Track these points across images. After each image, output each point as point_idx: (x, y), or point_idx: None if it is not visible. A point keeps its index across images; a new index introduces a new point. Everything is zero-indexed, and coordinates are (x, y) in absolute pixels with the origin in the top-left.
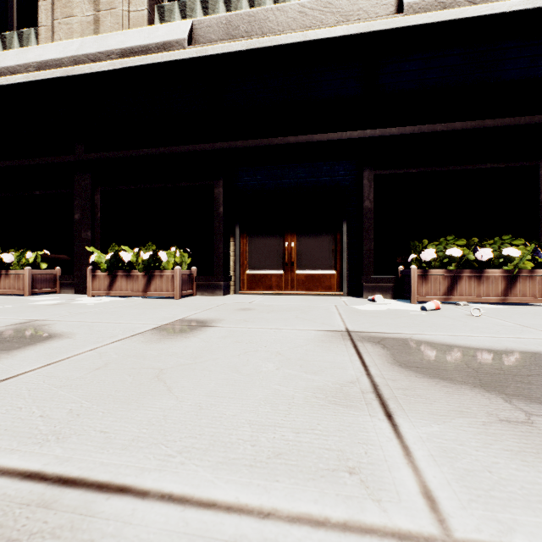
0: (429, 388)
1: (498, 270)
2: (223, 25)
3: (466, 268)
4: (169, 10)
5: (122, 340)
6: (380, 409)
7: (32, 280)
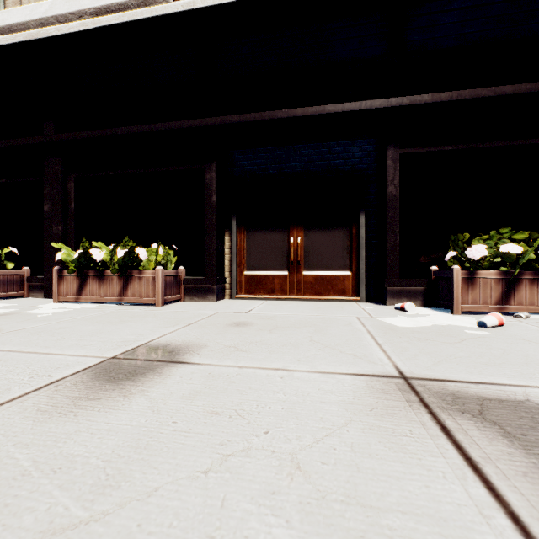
0: None
1: None
2: None
3: (524, 268)
4: None
5: (3, 406)
6: None
7: None
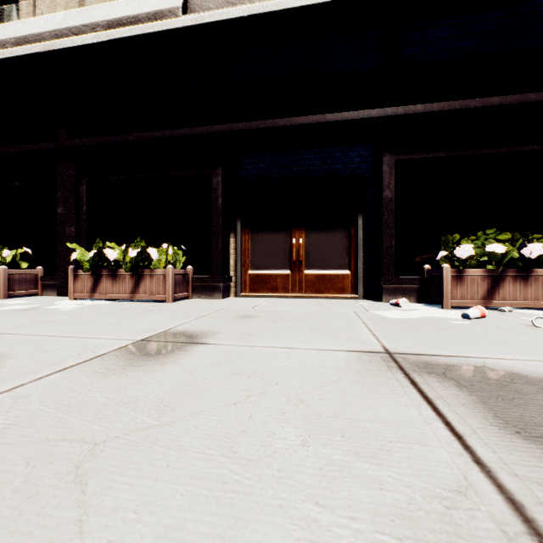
0: None
1: None
2: None
3: (508, 266)
4: None
5: (67, 370)
6: None
7: (9, 281)
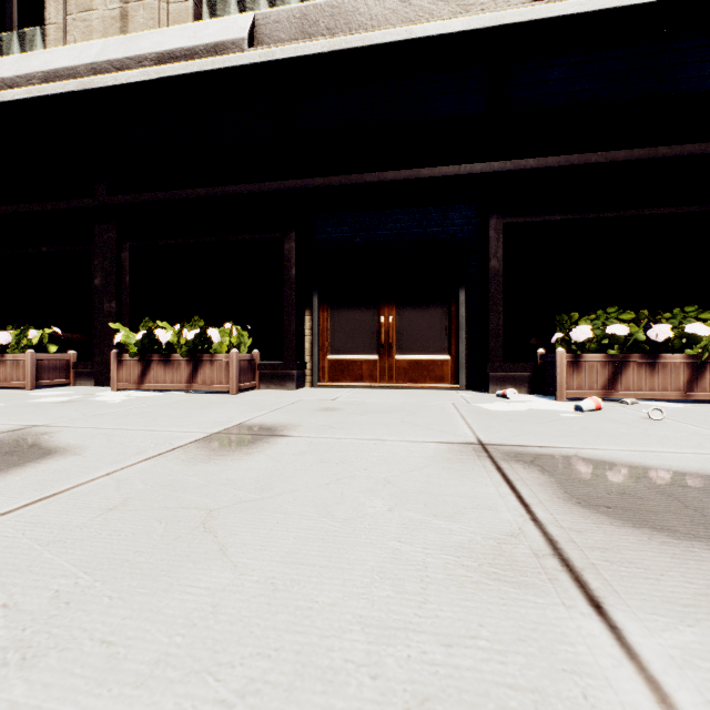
0: (642, 547)
1: (679, 355)
2: (297, 20)
3: (633, 351)
4: (223, 1)
5: (153, 459)
6: (577, 591)
7: (36, 368)
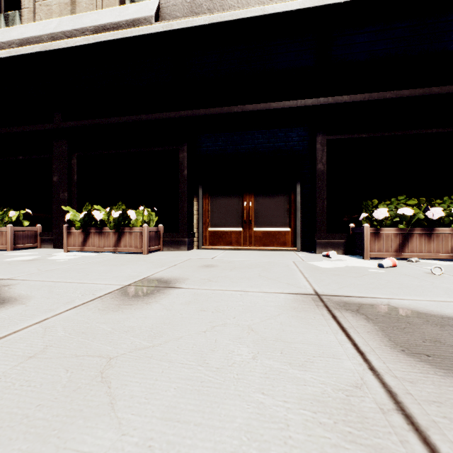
0: None
1: (448, 228)
2: (188, 4)
3: (416, 226)
4: None
5: (77, 308)
6: None
7: (14, 237)
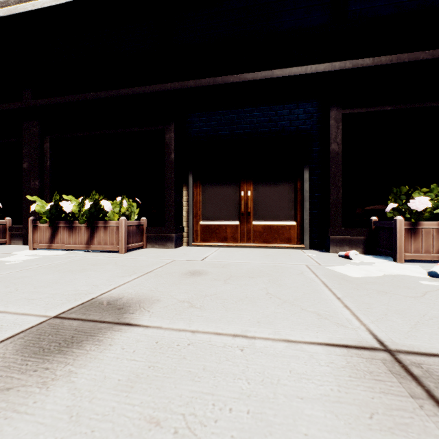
0: None
1: None
2: None
3: None
4: None
5: None
6: None
7: None
